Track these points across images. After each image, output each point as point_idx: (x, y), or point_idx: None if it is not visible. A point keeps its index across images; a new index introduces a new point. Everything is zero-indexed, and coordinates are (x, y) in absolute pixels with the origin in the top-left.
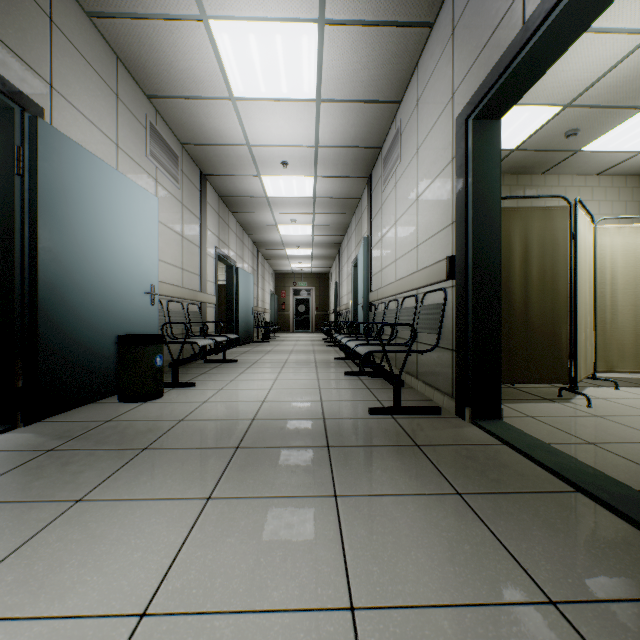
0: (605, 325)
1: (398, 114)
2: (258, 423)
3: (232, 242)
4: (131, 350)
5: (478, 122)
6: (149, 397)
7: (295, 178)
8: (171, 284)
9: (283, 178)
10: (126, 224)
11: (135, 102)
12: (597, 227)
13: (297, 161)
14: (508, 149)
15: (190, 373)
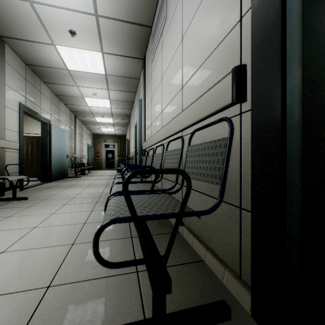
0: None
1: None
2: None
3: (45, 105)
4: None
5: None
6: None
7: (86, 52)
8: None
9: (76, 50)
10: None
11: None
12: None
13: (83, 32)
14: None
15: None
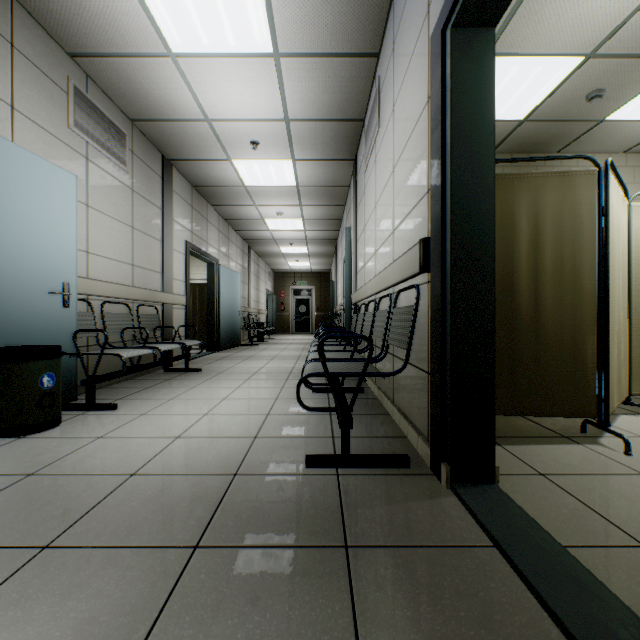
0: None
1: (377, 72)
2: (132, 483)
3: (212, 237)
4: (3, 368)
5: (460, 31)
6: (30, 430)
7: (271, 162)
8: (111, 282)
9: (257, 162)
10: (15, 204)
11: (47, 58)
12: (632, 205)
13: (268, 140)
14: (516, 120)
15: (131, 388)
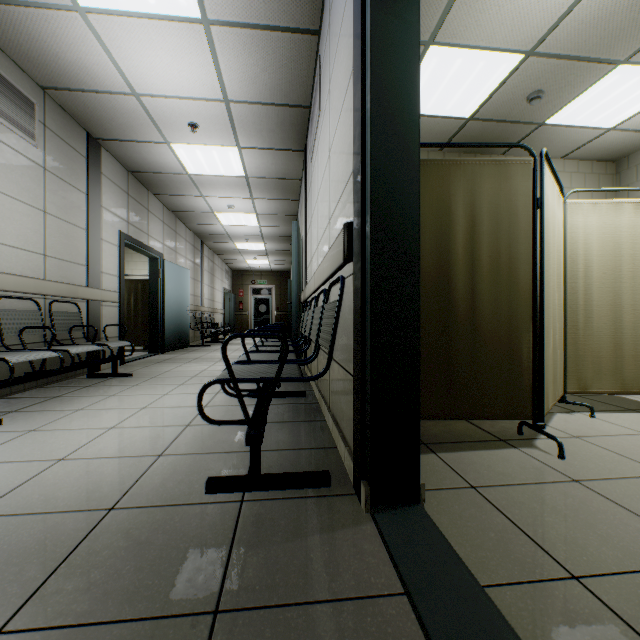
0: (577, 331)
1: (319, 52)
2: None
3: (155, 230)
4: None
5: None
6: None
7: (214, 148)
8: (11, 274)
9: (199, 148)
10: None
11: None
12: (567, 202)
13: (209, 123)
14: (463, 117)
15: (36, 397)
